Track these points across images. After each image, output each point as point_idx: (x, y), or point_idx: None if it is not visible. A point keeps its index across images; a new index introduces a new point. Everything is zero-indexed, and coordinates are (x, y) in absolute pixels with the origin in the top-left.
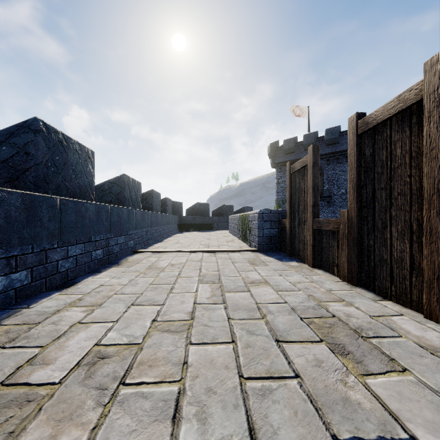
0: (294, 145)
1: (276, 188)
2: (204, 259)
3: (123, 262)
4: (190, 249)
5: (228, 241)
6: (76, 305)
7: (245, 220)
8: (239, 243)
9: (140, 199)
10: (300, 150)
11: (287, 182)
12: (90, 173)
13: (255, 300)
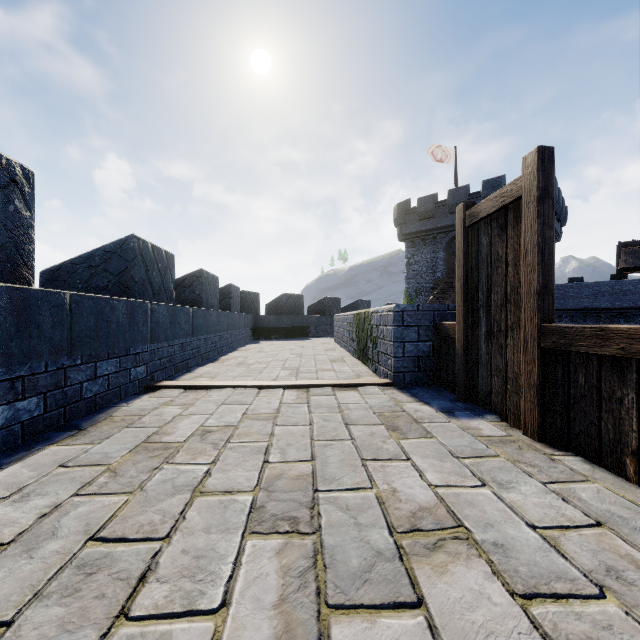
0: (434, 206)
1: (405, 272)
2: (283, 410)
3: (104, 418)
4: (260, 382)
5: (334, 360)
6: None
7: (365, 323)
8: (354, 365)
9: (173, 285)
10: (443, 214)
11: (458, 246)
12: (19, 219)
13: None
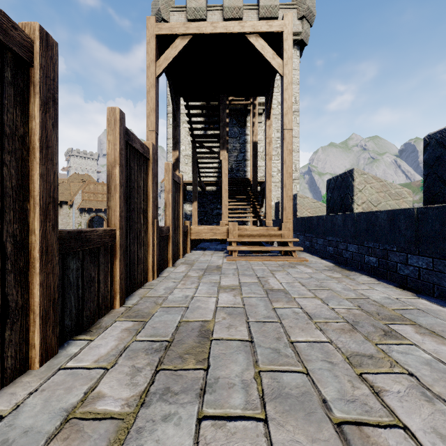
0: None
1: None
2: None
3: None
4: None
5: None
6: None
7: None
8: None
9: None
10: None
11: None
12: None
13: None
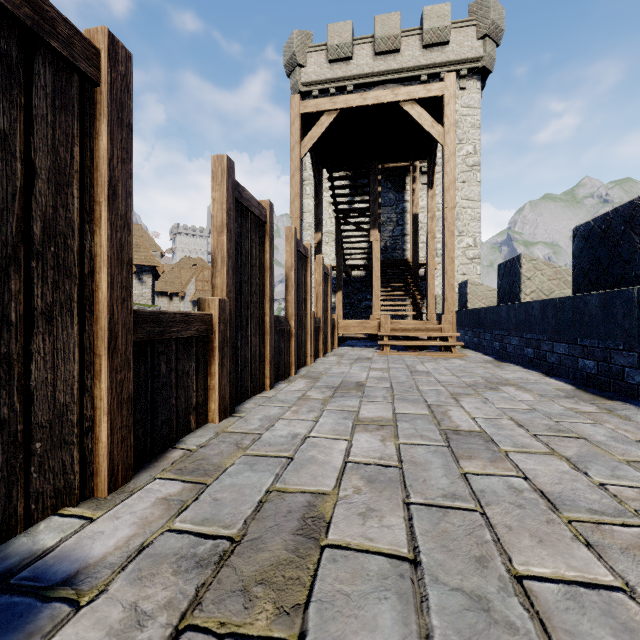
0: None
1: None
2: None
3: None
4: None
5: None
6: (625, 423)
7: None
8: None
9: None
10: None
11: None
12: None
13: (391, 409)
